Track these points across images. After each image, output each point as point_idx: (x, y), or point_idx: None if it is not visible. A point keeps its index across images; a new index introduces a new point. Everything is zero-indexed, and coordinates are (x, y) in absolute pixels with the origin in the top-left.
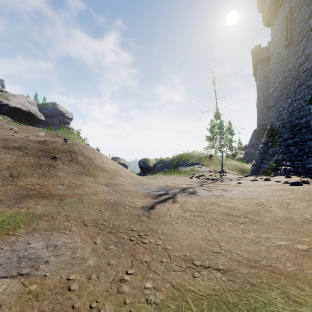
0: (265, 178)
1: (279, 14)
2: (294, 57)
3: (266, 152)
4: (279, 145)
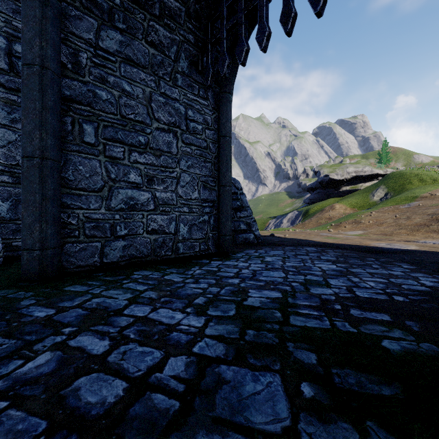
0: None
1: None
2: None
3: None
4: None
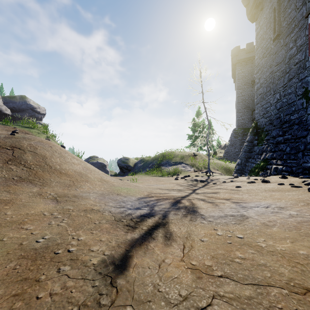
0: (261, 179)
1: (265, 7)
2: (283, 50)
3: (252, 150)
4: (266, 142)
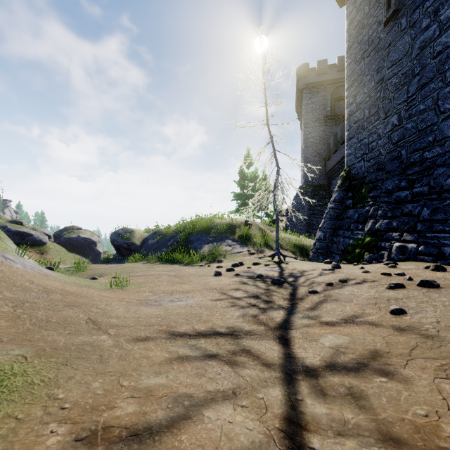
0: (398, 273)
1: None
2: (406, 36)
3: (343, 216)
4: (373, 202)
